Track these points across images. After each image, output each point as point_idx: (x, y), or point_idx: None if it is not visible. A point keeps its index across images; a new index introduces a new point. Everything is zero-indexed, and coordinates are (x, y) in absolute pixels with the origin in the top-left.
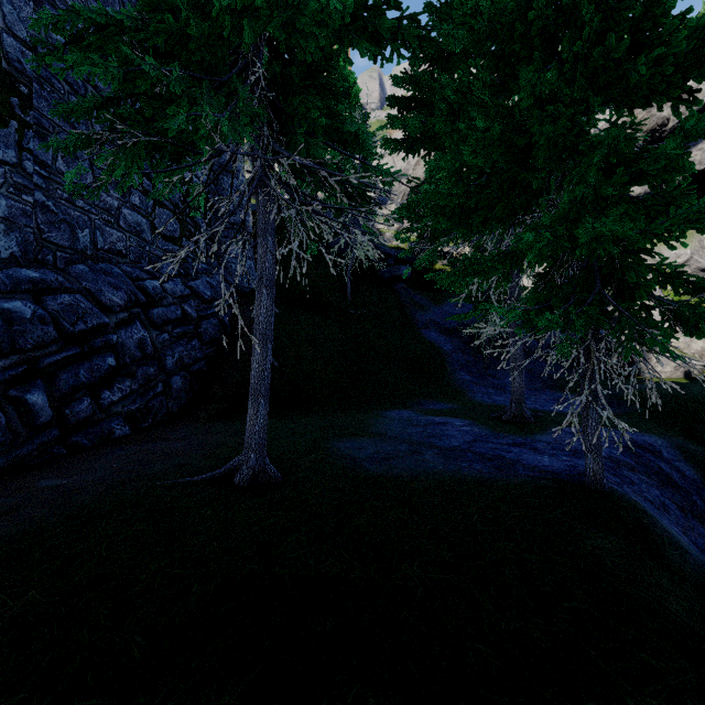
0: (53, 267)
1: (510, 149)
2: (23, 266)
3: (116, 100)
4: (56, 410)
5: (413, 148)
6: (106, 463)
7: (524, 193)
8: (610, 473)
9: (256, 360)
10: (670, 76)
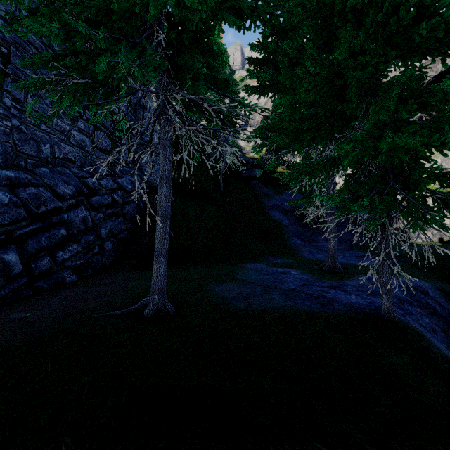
0: (24, 169)
1: (331, 88)
2: (4, 168)
3: (64, 56)
4: (25, 265)
5: (264, 91)
6: (58, 301)
7: (340, 119)
8: (396, 307)
9: (158, 232)
10: (441, 38)
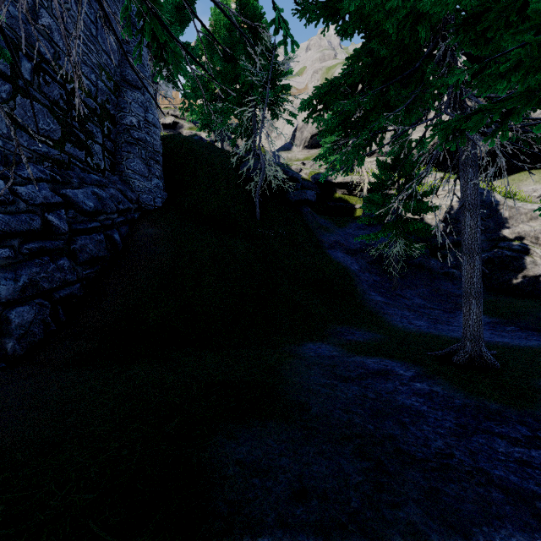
0: None
1: None
2: None
3: None
4: None
5: (335, 15)
6: None
7: None
8: None
9: None
10: None
